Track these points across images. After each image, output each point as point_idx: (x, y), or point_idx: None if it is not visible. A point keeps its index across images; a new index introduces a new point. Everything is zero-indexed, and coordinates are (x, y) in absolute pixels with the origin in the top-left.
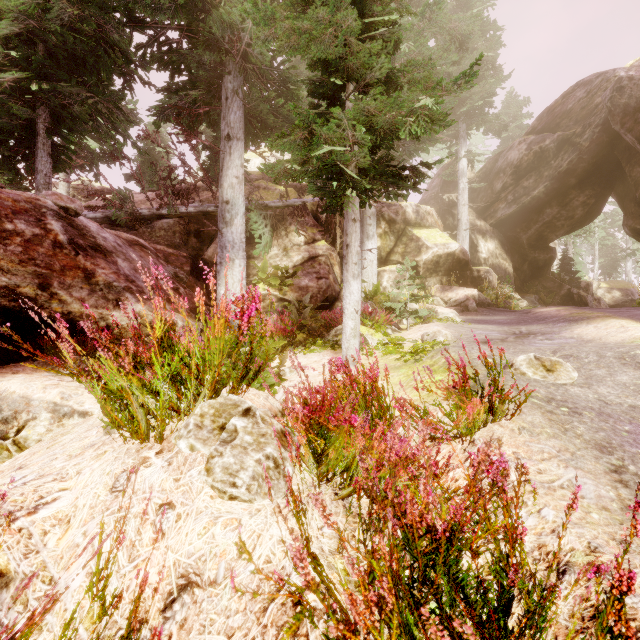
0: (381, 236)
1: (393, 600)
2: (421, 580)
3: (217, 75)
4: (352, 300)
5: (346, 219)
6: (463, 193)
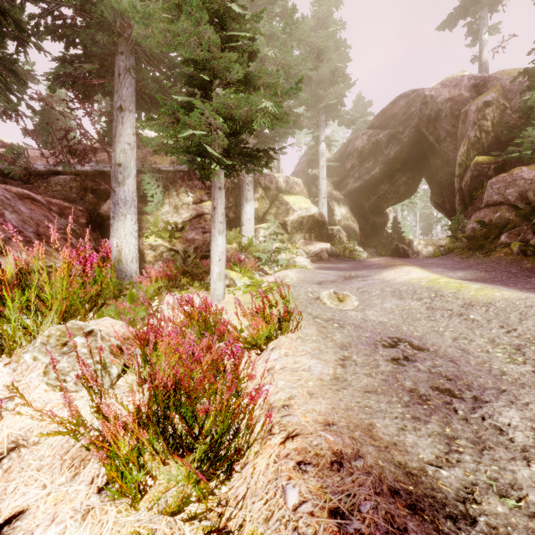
0: (258, 200)
1: (135, 425)
2: (163, 417)
3: (110, 53)
4: (218, 251)
5: (213, 187)
6: (323, 169)
